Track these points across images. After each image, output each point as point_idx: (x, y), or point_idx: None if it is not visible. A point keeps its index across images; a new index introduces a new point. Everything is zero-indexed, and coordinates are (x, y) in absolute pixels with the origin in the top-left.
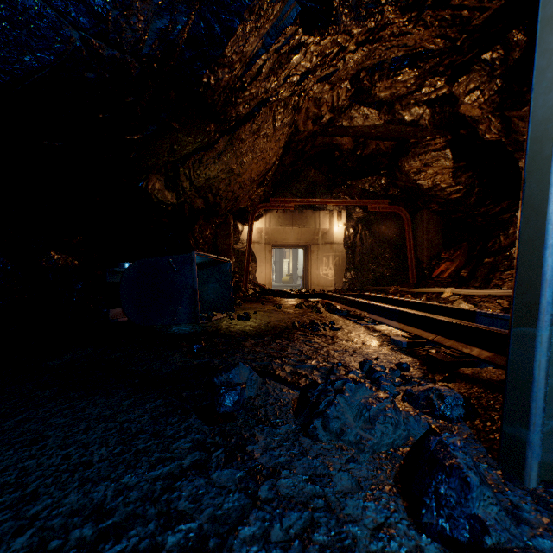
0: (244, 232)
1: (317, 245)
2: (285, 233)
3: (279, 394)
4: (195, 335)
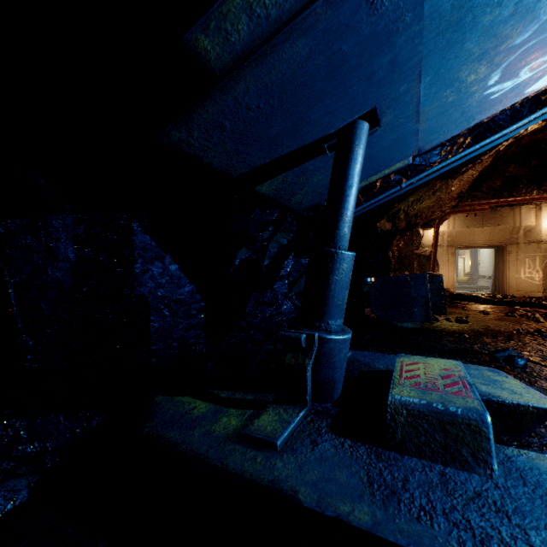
0: (423, 237)
1: (516, 245)
2: (472, 234)
3: (540, 368)
4: (436, 331)
